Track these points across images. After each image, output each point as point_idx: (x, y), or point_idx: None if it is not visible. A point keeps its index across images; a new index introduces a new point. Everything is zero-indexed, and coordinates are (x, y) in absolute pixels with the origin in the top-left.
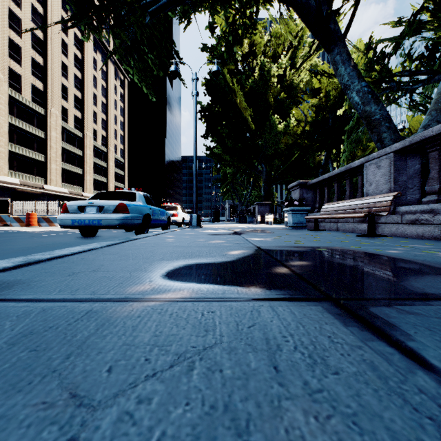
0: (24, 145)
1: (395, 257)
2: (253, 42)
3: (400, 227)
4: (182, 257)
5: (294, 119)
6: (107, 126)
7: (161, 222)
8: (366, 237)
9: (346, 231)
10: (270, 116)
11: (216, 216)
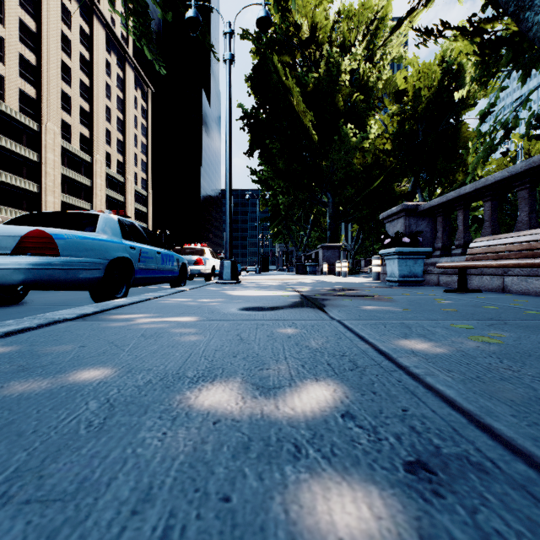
0: (9, 170)
1: None
2: (315, 25)
3: None
4: None
5: (373, 128)
6: (125, 149)
7: (164, 275)
8: None
9: (535, 294)
10: (339, 126)
11: (265, 265)
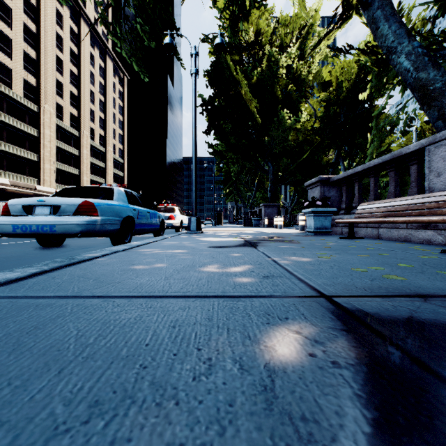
0: (15, 143)
1: None
2: (259, 30)
3: None
4: (65, 438)
5: (304, 113)
6: (106, 125)
7: (151, 227)
8: None
9: (395, 240)
10: (277, 110)
11: (219, 219)
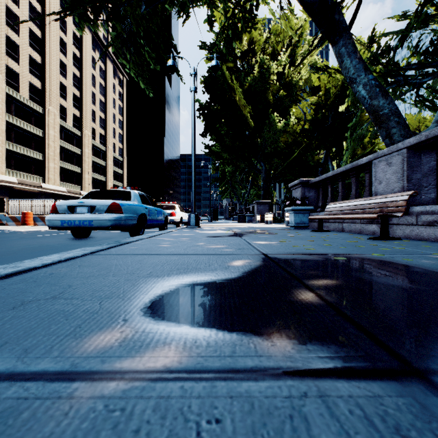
0: (22, 144)
1: (437, 271)
2: (252, 39)
3: (414, 228)
4: (175, 271)
5: (294, 117)
6: (106, 125)
7: (158, 222)
8: (379, 240)
9: (353, 232)
10: (269, 114)
11: (215, 215)
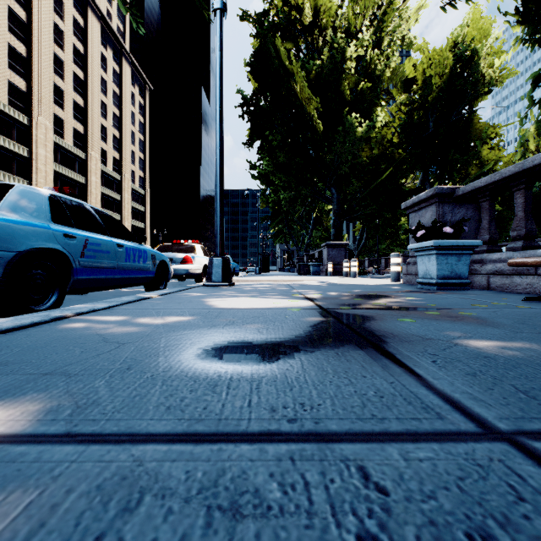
0: None
1: None
2: (318, 8)
3: None
4: None
5: (382, 117)
6: (121, 146)
7: (131, 275)
8: None
9: None
10: (344, 116)
11: (265, 265)
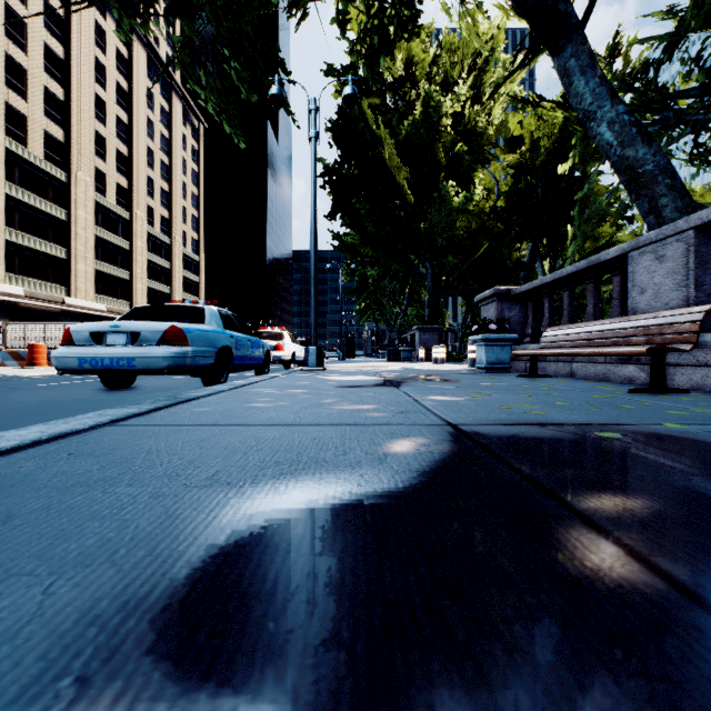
0: (32, 232)
1: None
2: (410, 59)
3: (710, 372)
4: (270, 469)
5: (480, 187)
6: (171, 202)
7: (253, 362)
8: (650, 393)
9: (591, 379)
10: (439, 183)
11: (349, 349)
